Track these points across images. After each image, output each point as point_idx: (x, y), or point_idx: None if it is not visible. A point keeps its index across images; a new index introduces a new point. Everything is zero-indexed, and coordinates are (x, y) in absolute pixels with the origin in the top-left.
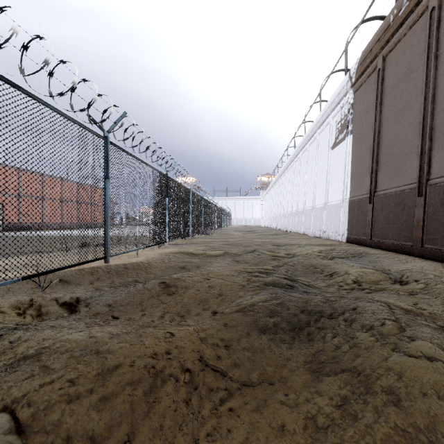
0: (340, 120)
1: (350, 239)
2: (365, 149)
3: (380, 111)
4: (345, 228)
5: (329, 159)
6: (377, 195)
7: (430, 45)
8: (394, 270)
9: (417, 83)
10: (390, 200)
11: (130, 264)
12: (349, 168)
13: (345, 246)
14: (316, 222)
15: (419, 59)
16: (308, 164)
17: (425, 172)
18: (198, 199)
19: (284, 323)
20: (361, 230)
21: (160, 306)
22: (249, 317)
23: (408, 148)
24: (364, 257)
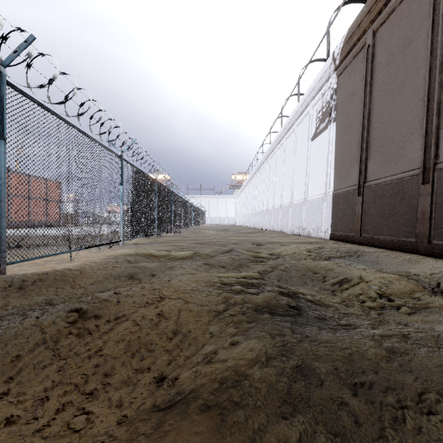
0: (322, 108)
1: (335, 236)
2: (351, 136)
3: (370, 92)
4: (328, 224)
5: (309, 151)
6: (367, 186)
7: (436, 6)
8: (422, 275)
9: (418, 54)
10: (384, 191)
11: (49, 274)
12: (332, 159)
13: (332, 244)
14: (295, 219)
15: (420, 26)
16: (285, 159)
17: (432, 154)
18: (166, 192)
19: (323, 441)
20: (347, 226)
21: (52, 366)
22: (235, 436)
23: (407, 130)
24: (363, 257)
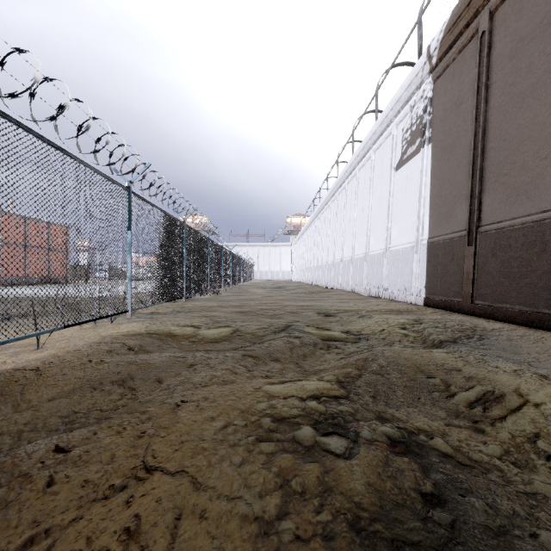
0: (410, 126)
1: (432, 301)
2: (456, 162)
3: (486, 98)
4: (421, 284)
5: (392, 184)
6: (482, 232)
7: None
8: None
9: None
10: (511, 239)
11: None
12: (426, 195)
13: (431, 314)
14: (372, 275)
15: None
16: (358, 196)
17: None
18: (199, 240)
19: None
20: (451, 288)
21: None
22: None
23: (549, 149)
24: (487, 339)
